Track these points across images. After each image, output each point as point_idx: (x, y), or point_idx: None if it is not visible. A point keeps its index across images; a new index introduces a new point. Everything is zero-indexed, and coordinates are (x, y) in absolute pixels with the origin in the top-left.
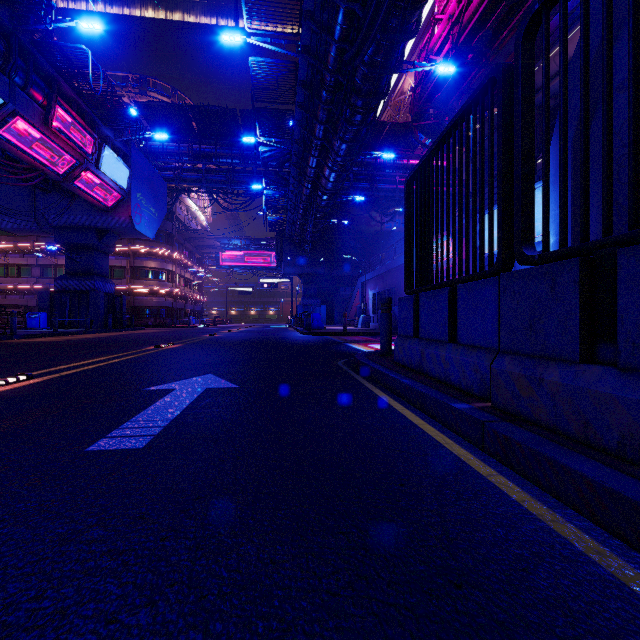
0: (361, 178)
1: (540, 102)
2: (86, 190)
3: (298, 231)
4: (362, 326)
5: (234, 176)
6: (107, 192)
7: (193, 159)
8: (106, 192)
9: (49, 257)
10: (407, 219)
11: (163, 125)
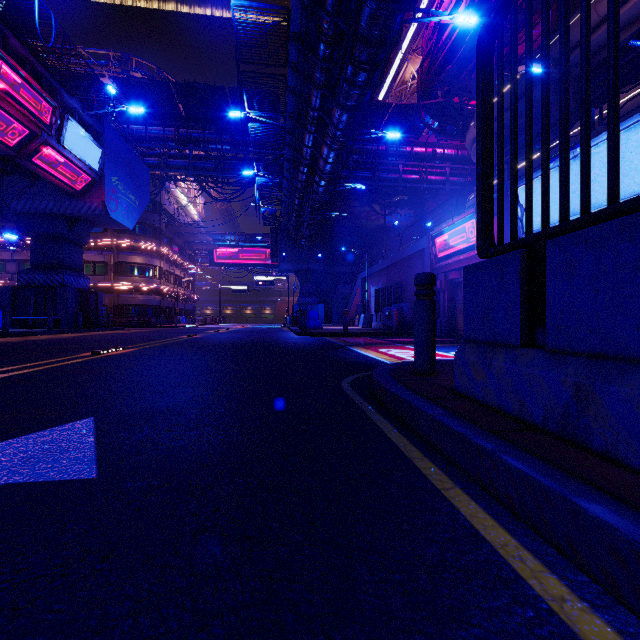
0: (361, 167)
1: (574, 64)
2: (48, 169)
3: (294, 224)
4: (363, 326)
5: (224, 163)
6: (74, 173)
7: (179, 144)
8: (73, 173)
9: (24, 251)
10: (484, 108)
11: (146, 106)
